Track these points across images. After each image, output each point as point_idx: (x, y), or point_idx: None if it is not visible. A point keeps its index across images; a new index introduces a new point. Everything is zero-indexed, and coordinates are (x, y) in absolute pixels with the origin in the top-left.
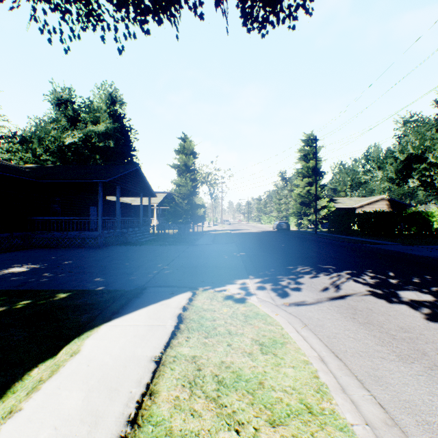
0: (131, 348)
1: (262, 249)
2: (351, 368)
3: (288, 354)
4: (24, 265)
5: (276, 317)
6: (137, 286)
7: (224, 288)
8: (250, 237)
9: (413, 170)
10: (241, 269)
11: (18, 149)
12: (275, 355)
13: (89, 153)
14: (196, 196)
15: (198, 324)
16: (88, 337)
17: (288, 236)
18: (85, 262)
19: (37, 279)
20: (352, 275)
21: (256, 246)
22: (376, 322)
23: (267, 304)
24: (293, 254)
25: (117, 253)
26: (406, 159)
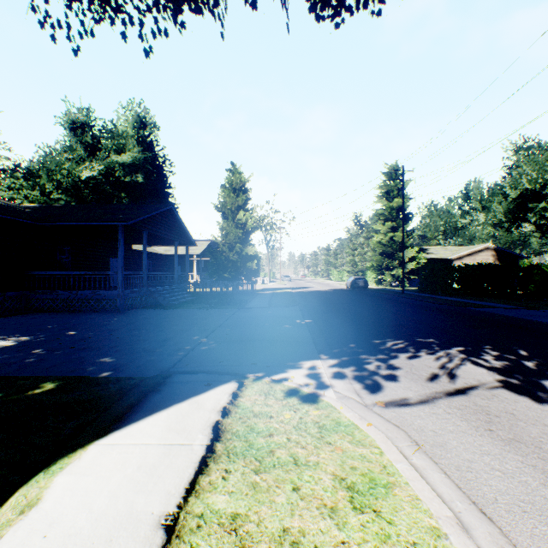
0: (129, 494)
1: (335, 314)
2: (516, 542)
3: (400, 511)
4: (11, 338)
5: (368, 429)
6: (159, 371)
7: (285, 375)
8: (318, 297)
9: (528, 210)
10: (309, 345)
11: (22, 186)
12: (378, 514)
13: (113, 191)
14: (248, 244)
15: (245, 442)
16: (62, 468)
17: (367, 296)
18: (96, 333)
19: (22, 359)
20: (466, 354)
21: (326, 309)
22: (529, 439)
23: (351, 404)
24: (378, 322)
25: (141, 320)
26: (520, 196)
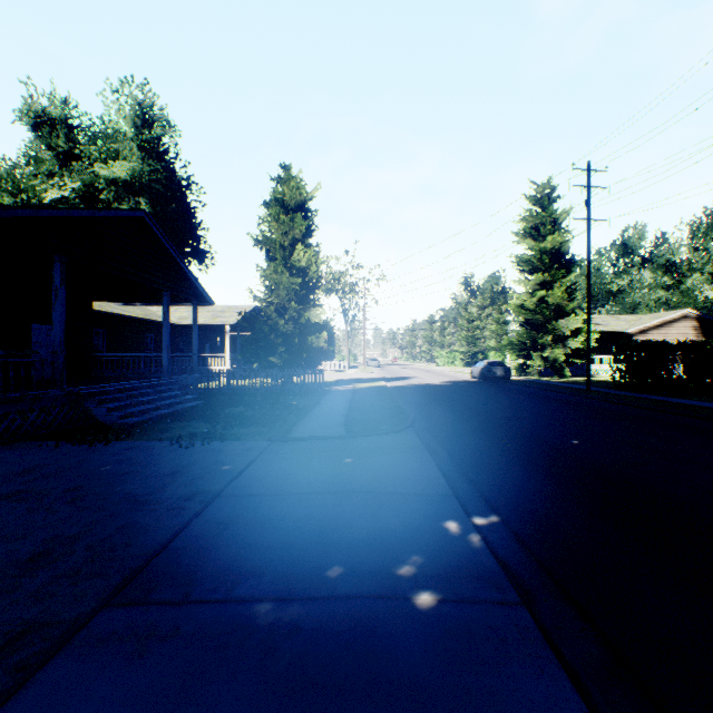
0: None
1: (537, 472)
2: None
3: None
4: None
5: None
6: None
7: None
8: (440, 400)
9: None
10: None
11: None
12: None
13: None
14: (311, 304)
15: None
16: None
17: (530, 398)
18: None
19: None
20: None
21: (490, 445)
22: None
23: None
24: None
25: None
26: None
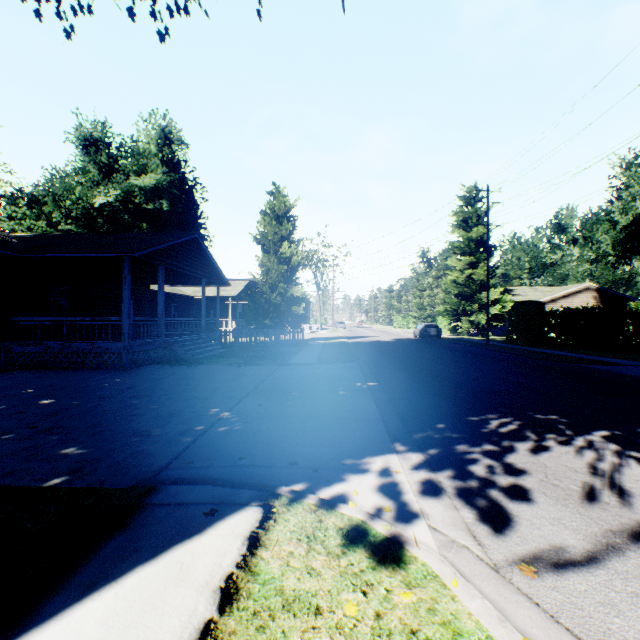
0: None
1: (406, 374)
2: None
3: None
4: None
5: None
6: (143, 474)
7: (343, 487)
8: (381, 349)
9: None
10: (376, 425)
11: (26, 215)
12: None
13: (132, 220)
14: (294, 283)
15: None
16: None
17: (442, 348)
18: (79, 402)
19: None
20: (620, 444)
21: (393, 367)
22: None
23: (468, 564)
24: (467, 386)
25: (148, 381)
26: (632, 223)
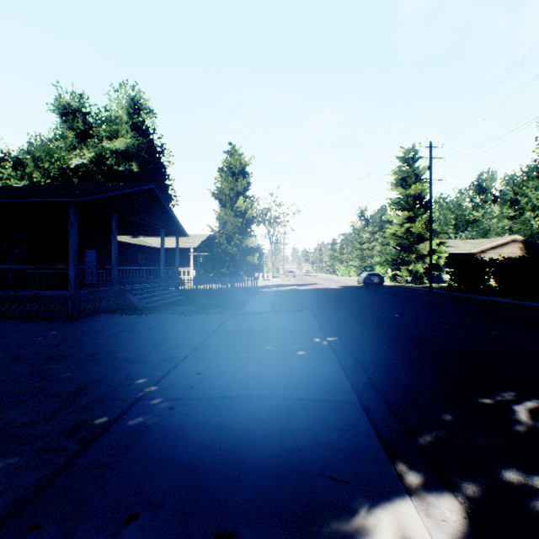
0: None
1: (365, 326)
2: None
3: None
4: None
5: None
6: None
7: None
8: (331, 297)
9: None
10: (355, 416)
11: (12, 176)
12: None
13: (105, 180)
14: (248, 235)
15: None
16: None
17: (389, 295)
18: None
19: None
20: None
21: (349, 316)
22: None
23: None
24: (442, 343)
25: (85, 335)
26: None
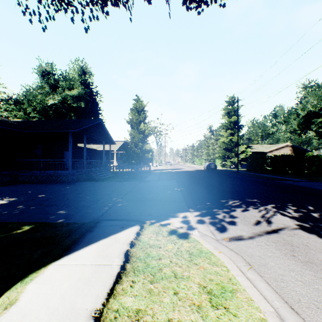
0: (72, 296)
1: (197, 185)
2: None
3: (241, 308)
4: (5, 198)
5: (219, 255)
6: (93, 218)
7: (168, 221)
8: (187, 174)
9: (311, 123)
10: (182, 203)
11: (13, 109)
12: (227, 310)
13: (66, 112)
14: (146, 143)
15: (144, 263)
16: (32, 280)
17: (216, 174)
18: (55, 195)
19: (11, 211)
20: (277, 208)
21: (192, 182)
22: (318, 261)
23: (209, 239)
24: (223, 189)
25: (82, 188)
26: (306, 115)
